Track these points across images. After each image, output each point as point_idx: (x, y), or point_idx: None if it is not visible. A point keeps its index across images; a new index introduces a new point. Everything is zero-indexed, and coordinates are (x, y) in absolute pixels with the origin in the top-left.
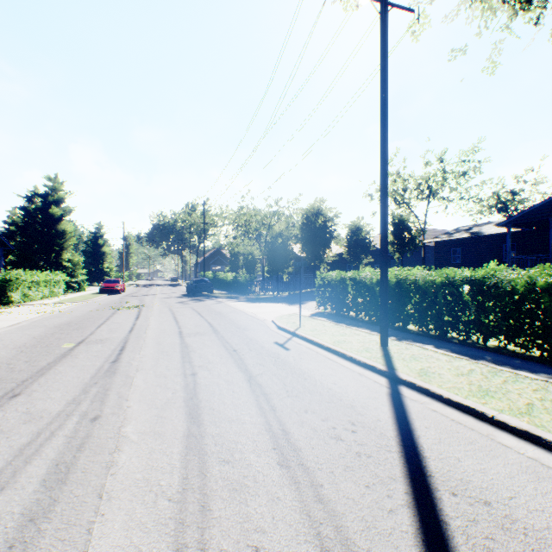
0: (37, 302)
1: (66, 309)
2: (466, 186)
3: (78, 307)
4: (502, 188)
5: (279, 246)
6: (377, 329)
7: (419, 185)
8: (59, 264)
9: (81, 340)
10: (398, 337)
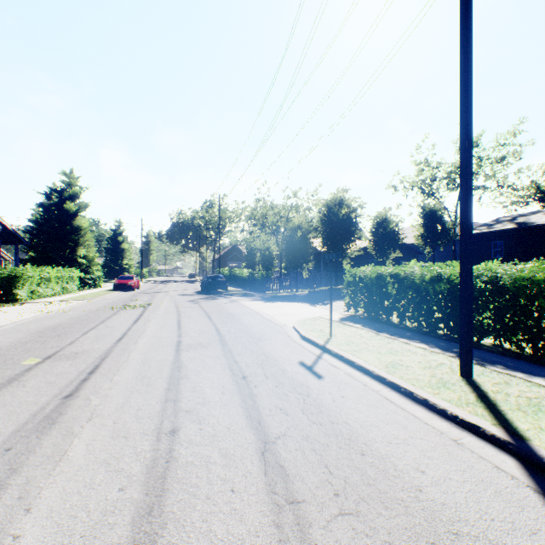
0: (44, 299)
1: (68, 308)
2: (503, 174)
3: (81, 306)
4: (542, 176)
5: (298, 239)
6: (436, 342)
7: (450, 174)
8: (74, 260)
9: (52, 353)
10: (477, 359)
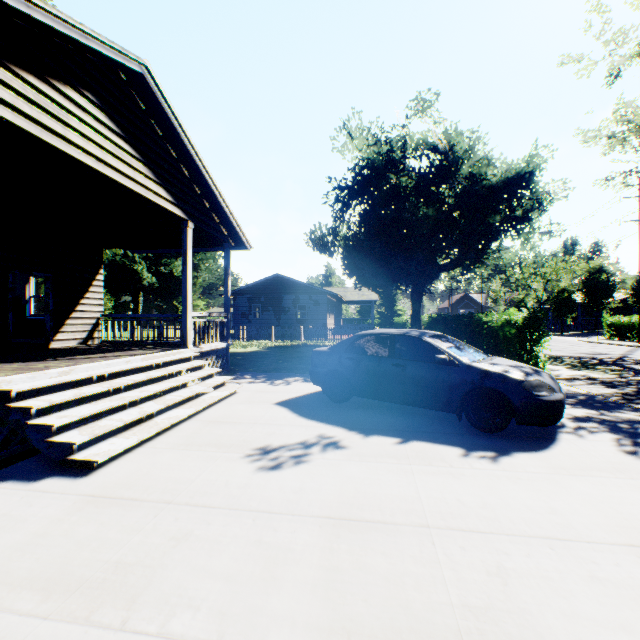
0: None
1: None
2: None
3: None
4: None
5: (563, 298)
6: None
7: None
8: (394, 312)
9: None
10: None
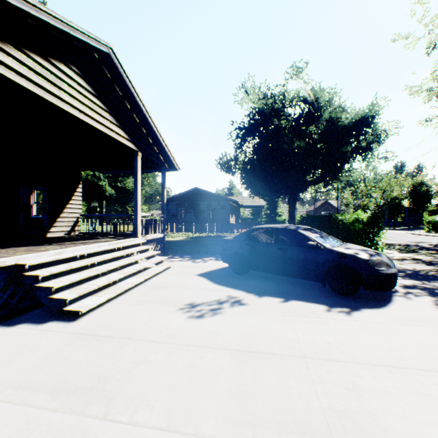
0: None
1: None
2: None
3: None
4: None
5: (395, 203)
6: None
7: None
8: (276, 214)
9: None
10: None
